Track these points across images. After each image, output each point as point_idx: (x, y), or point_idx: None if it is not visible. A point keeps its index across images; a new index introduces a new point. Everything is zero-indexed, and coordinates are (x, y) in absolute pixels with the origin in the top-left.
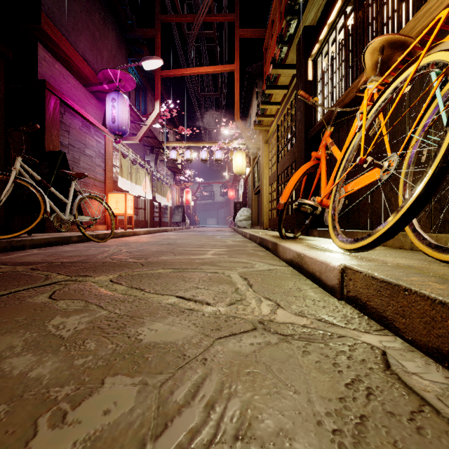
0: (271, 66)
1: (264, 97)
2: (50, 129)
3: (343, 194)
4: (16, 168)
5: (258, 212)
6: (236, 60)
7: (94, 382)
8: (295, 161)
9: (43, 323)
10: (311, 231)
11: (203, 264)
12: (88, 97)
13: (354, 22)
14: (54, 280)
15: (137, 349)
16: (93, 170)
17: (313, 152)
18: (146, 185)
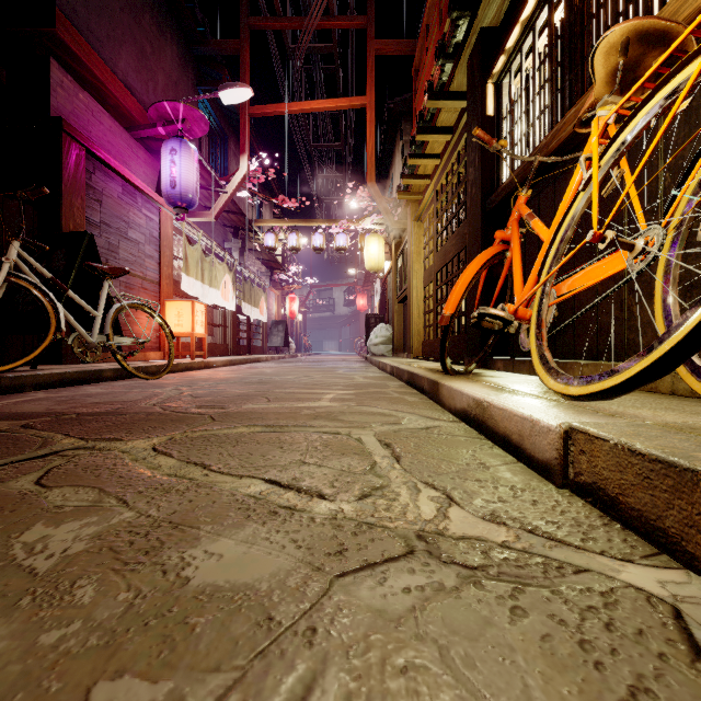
0: (427, 95)
1: (414, 147)
2: (70, 197)
3: (554, 299)
4: (10, 259)
5: (404, 331)
6: (370, 90)
7: (68, 695)
8: (464, 248)
9: (6, 539)
10: (493, 362)
11: (316, 418)
12: (133, 148)
13: (566, 14)
14: (55, 447)
15: (177, 603)
16: (141, 263)
17: (498, 231)
18: (227, 288)
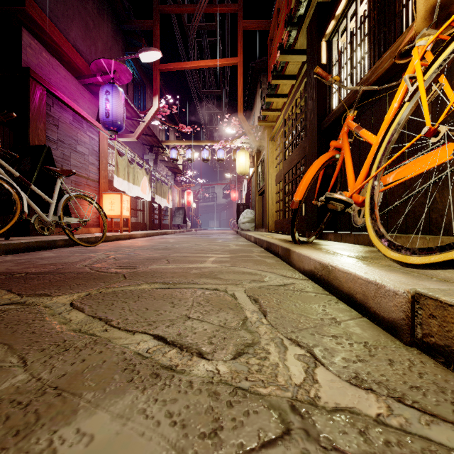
0: (279, 52)
1: (269, 90)
2: (36, 122)
3: (381, 187)
4: None
5: (262, 214)
6: (239, 53)
7: None
8: (304, 156)
9: None
10: (326, 235)
11: (201, 276)
12: (81, 90)
13: None
14: None
15: None
16: (86, 168)
17: (333, 141)
18: (145, 186)
